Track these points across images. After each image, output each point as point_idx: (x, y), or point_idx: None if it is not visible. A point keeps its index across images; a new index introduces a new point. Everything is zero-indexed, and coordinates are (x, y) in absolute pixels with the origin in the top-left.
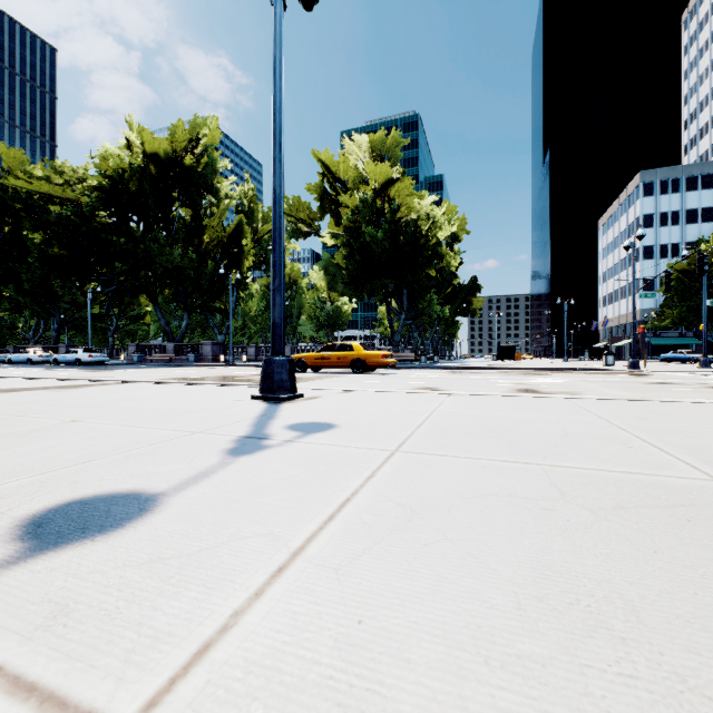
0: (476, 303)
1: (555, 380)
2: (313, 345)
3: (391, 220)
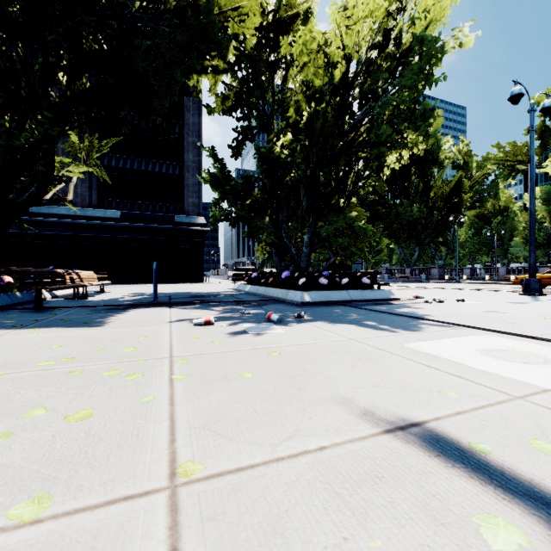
0: None
1: None
2: None
3: None
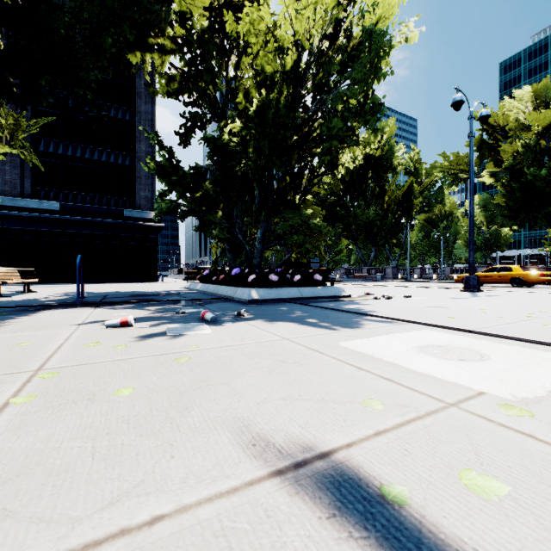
0: None
1: None
2: None
3: None
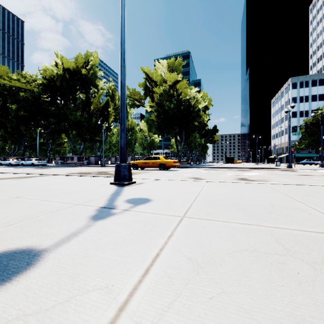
0: (216, 137)
1: (254, 173)
2: (141, 157)
3: (177, 99)
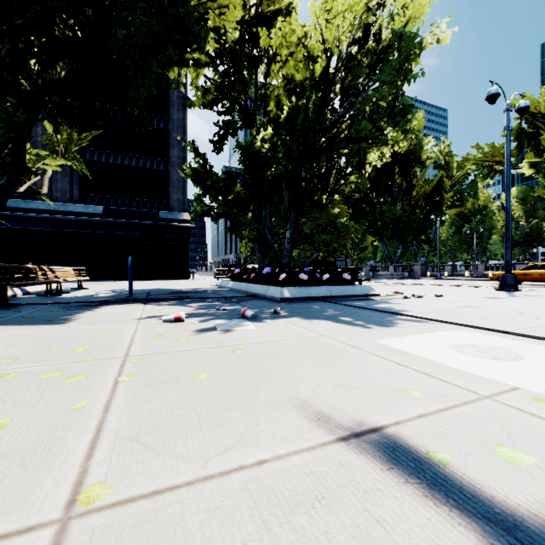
0: None
1: None
2: None
3: None
